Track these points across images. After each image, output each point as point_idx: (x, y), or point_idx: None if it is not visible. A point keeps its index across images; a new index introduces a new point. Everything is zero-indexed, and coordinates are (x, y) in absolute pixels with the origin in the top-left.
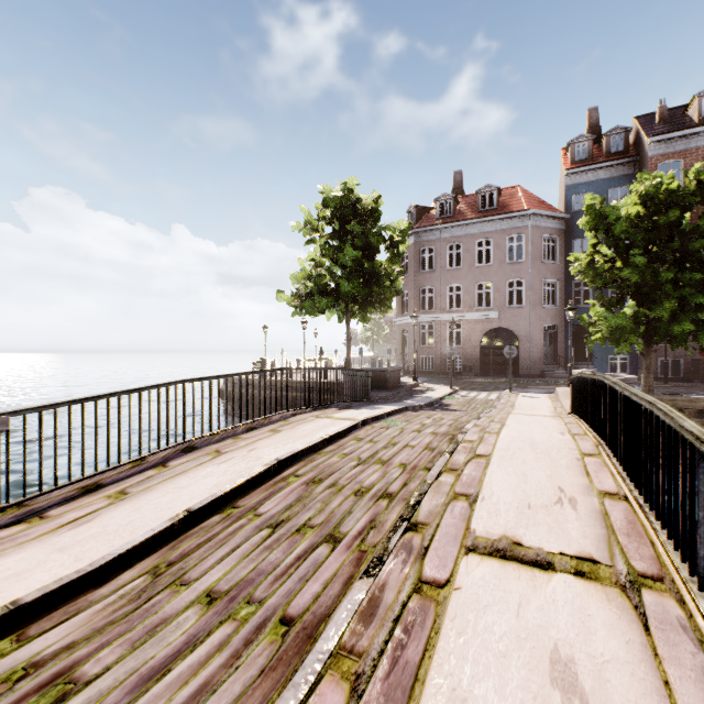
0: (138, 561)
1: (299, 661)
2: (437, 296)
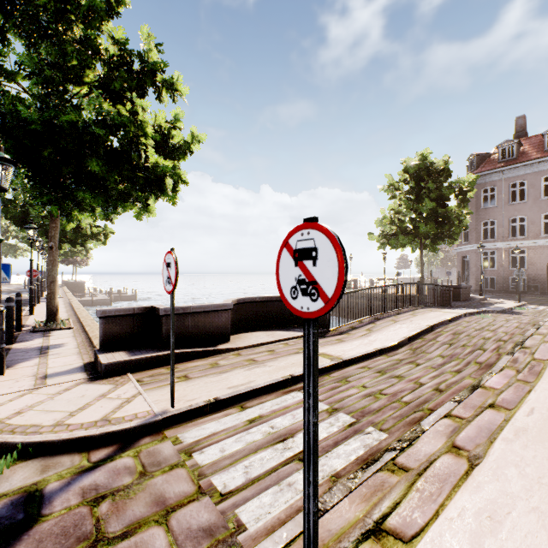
0: (401, 347)
1: (490, 369)
2: (498, 227)
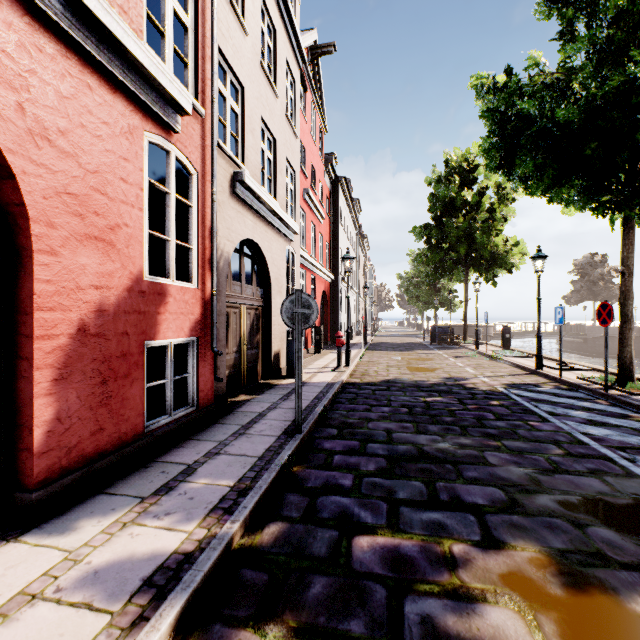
0: None
1: None
2: None
